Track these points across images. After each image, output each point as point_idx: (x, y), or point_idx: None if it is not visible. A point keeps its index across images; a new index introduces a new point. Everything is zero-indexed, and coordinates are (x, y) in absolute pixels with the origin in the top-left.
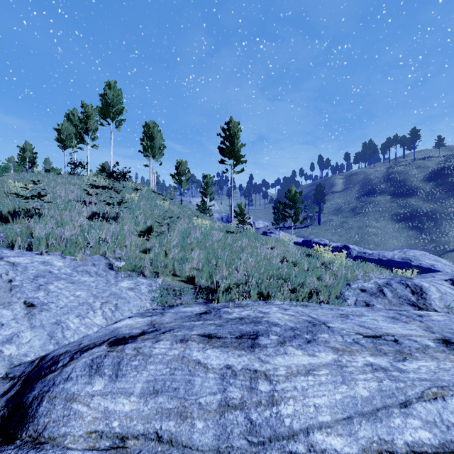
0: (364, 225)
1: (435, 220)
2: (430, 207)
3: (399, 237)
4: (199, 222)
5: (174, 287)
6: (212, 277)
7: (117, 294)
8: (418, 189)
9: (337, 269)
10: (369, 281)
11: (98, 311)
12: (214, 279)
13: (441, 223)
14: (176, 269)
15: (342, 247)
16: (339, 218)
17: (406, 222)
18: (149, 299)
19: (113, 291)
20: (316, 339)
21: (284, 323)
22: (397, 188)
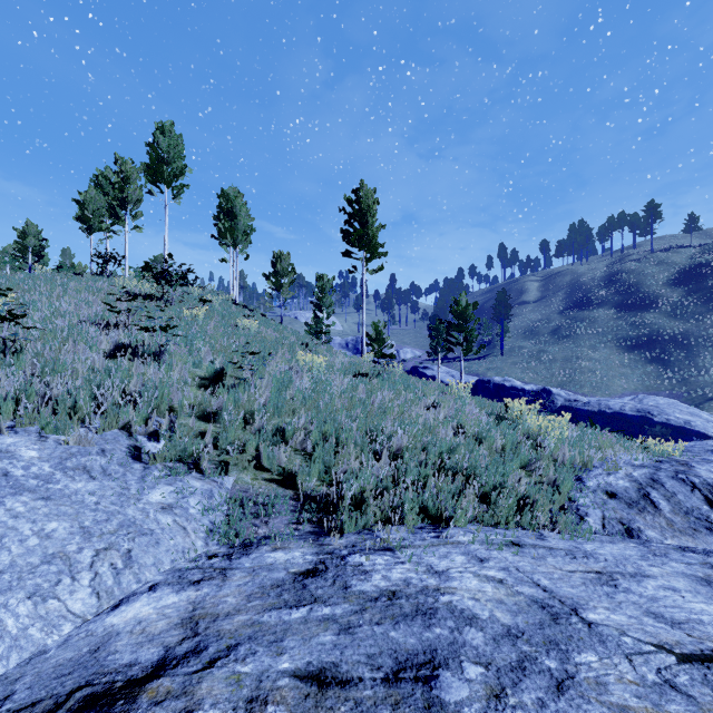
0: (573, 355)
1: (687, 348)
2: (679, 327)
3: (630, 376)
4: (308, 359)
5: (256, 496)
6: (330, 470)
7: (135, 525)
8: (659, 298)
9: (553, 447)
10: (616, 473)
11: (83, 576)
12: (334, 478)
13: (698, 352)
14: (263, 457)
15: (540, 392)
16: (533, 345)
17: (642, 351)
18: (203, 528)
19: (128, 515)
20: (574, 674)
21: (487, 612)
22: (626, 296)
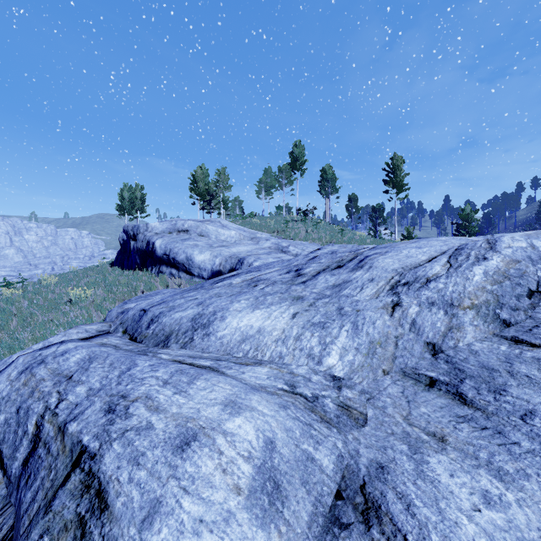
0: None
1: None
2: None
3: None
4: (359, 233)
5: None
6: None
7: None
8: None
9: None
10: None
11: None
12: None
13: None
14: None
15: None
16: None
17: None
18: None
19: None
20: None
21: None
22: None
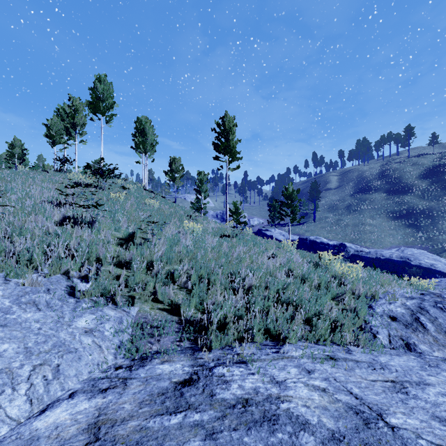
0: (360, 222)
1: (431, 217)
2: (426, 205)
3: (395, 235)
4: (190, 226)
5: (152, 321)
6: (203, 302)
7: (64, 345)
8: (413, 186)
9: (352, 284)
10: (395, 303)
11: (21, 387)
12: (205, 308)
13: (438, 220)
14: (158, 293)
15: (338, 246)
16: (334, 216)
17: (403, 220)
18: (113, 346)
19: (60, 338)
20: None
21: (316, 417)
22: (392, 185)
